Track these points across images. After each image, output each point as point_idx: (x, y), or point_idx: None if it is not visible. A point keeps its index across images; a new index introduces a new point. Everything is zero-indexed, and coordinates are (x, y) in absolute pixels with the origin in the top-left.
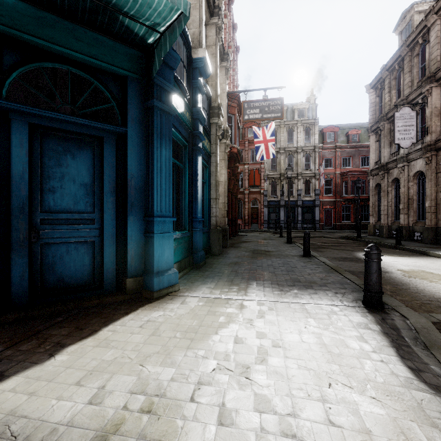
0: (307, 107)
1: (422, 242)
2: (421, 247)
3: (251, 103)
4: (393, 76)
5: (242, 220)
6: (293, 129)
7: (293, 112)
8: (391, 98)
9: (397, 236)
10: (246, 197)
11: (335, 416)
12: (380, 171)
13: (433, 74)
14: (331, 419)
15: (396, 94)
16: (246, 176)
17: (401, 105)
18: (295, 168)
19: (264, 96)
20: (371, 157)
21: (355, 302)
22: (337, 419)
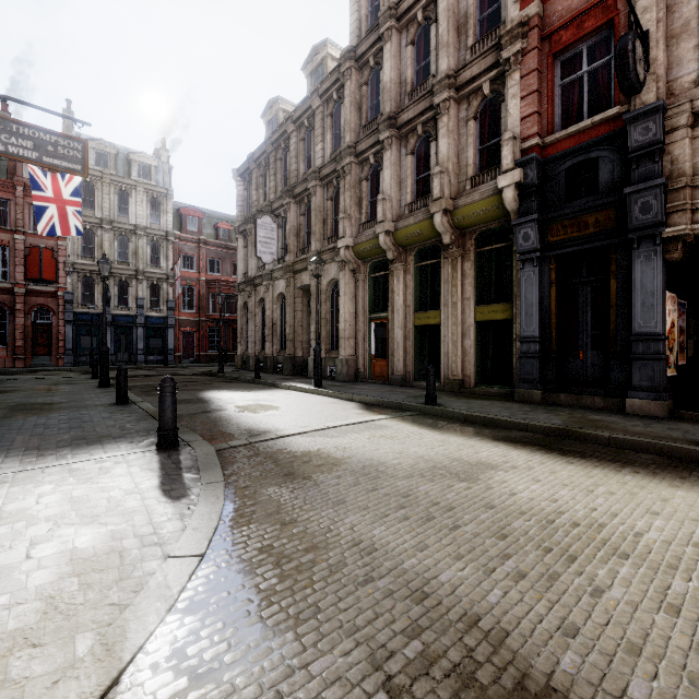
0: (155, 164)
1: (283, 373)
2: (278, 379)
3: (12, 123)
4: (260, 171)
5: (7, 349)
6: (130, 193)
7: (130, 164)
8: (258, 198)
9: (257, 367)
10: (19, 301)
11: (39, 551)
12: (247, 287)
13: (292, 188)
14: (30, 556)
15: (264, 196)
16: (19, 256)
17: (263, 211)
18: (132, 260)
19: (66, 110)
20: (239, 266)
21: (149, 447)
22: (39, 553)
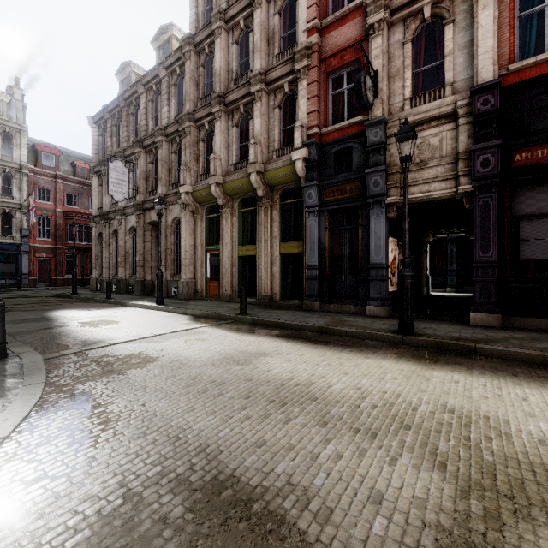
0: (7, 101)
1: (134, 294)
2: (127, 298)
3: None
4: (114, 122)
5: None
6: None
7: None
8: (113, 145)
9: (108, 289)
10: None
11: None
12: (101, 220)
13: (142, 140)
14: None
15: (117, 143)
16: None
17: (115, 156)
18: None
19: None
20: (94, 201)
21: None
22: None
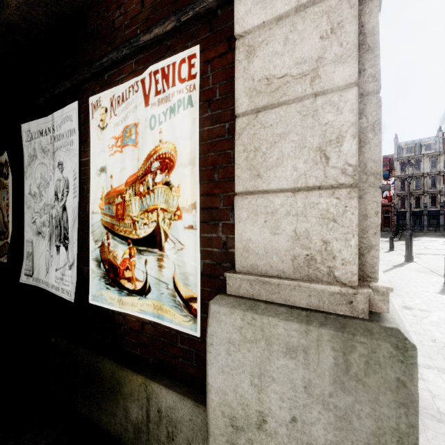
0: (433, 142)
1: None
2: None
3: None
4: None
5: None
6: (420, 160)
7: (421, 146)
8: None
9: None
10: None
11: None
12: None
13: None
14: None
15: None
16: None
17: None
18: (421, 188)
19: (394, 138)
20: None
21: None
22: None
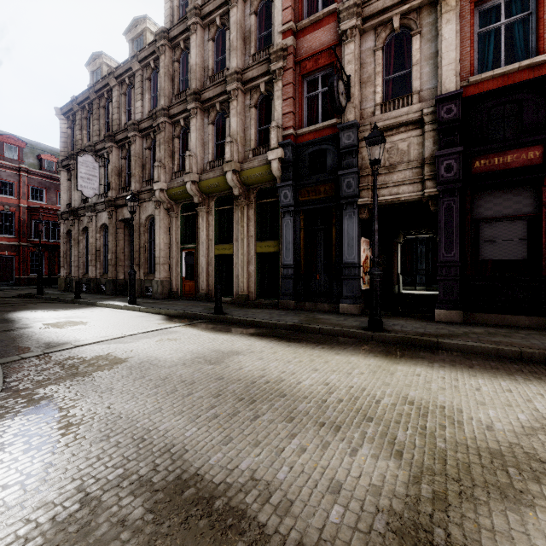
0: None
1: (106, 294)
2: (98, 298)
3: None
4: (84, 114)
5: None
6: None
7: None
8: (82, 138)
9: (77, 289)
10: None
11: None
12: (70, 216)
13: (114, 134)
14: None
15: (88, 136)
16: None
17: (84, 150)
18: None
19: None
20: (62, 197)
21: None
22: None
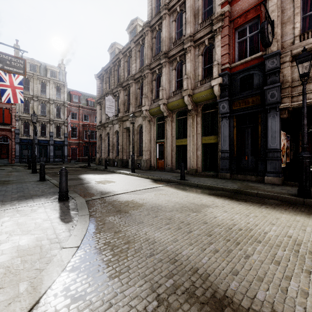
0: (58, 71)
1: (118, 166)
2: (115, 169)
3: None
4: (107, 75)
5: None
6: (46, 83)
7: (46, 70)
8: (106, 87)
9: (105, 164)
10: None
11: (2, 247)
12: (101, 127)
13: (121, 83)
14: None
15: (109, 86)
16: None
17: (108, 93)
18: (48, 115)
19: (16, 44)
20: (97, 118)
21: (54, 200)
22: (2, 248)
